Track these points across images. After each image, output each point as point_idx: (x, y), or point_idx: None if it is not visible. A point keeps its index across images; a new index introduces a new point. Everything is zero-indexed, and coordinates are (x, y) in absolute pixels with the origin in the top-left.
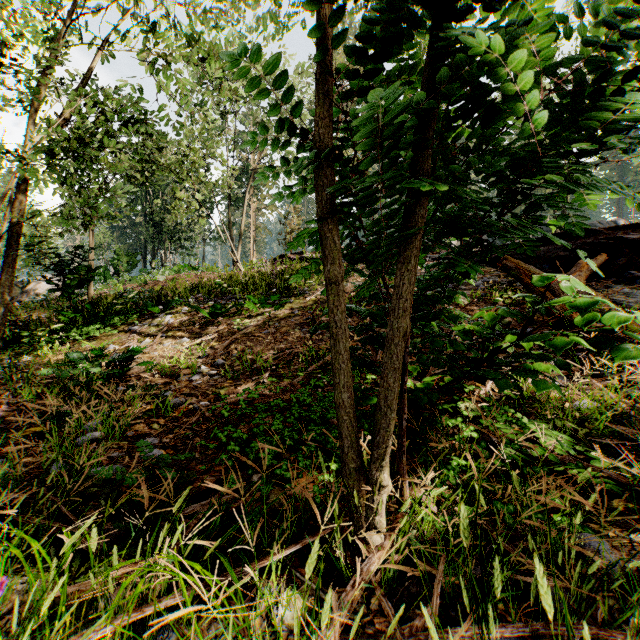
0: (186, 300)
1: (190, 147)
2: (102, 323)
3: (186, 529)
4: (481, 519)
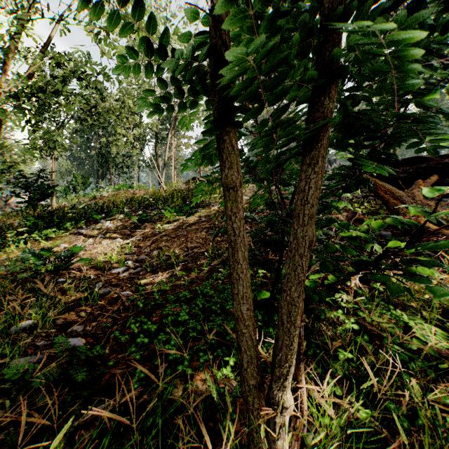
0: (122, 210)
1: (125, 97)
2: (58, 227)
3: (80, 443)
4: (381, 429)
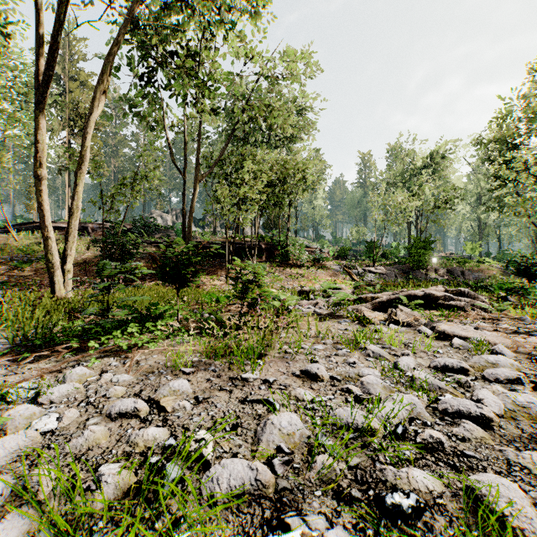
0: None
1: None
2: None
3: None
4: None
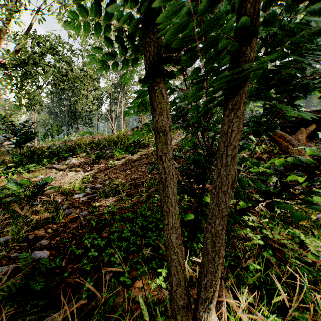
0: (84, 150)
1: None
2: (37, 163)
3: None
4: None
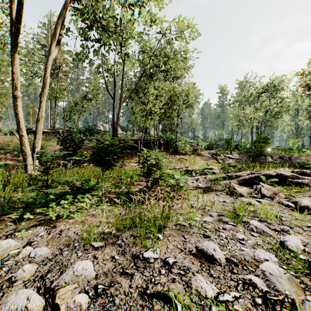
0: None
1: None
2: None
3: None
4: None
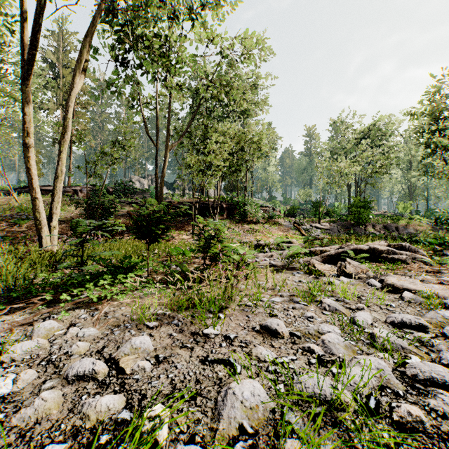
0: None
1: None
2: None
3: None
4: None
